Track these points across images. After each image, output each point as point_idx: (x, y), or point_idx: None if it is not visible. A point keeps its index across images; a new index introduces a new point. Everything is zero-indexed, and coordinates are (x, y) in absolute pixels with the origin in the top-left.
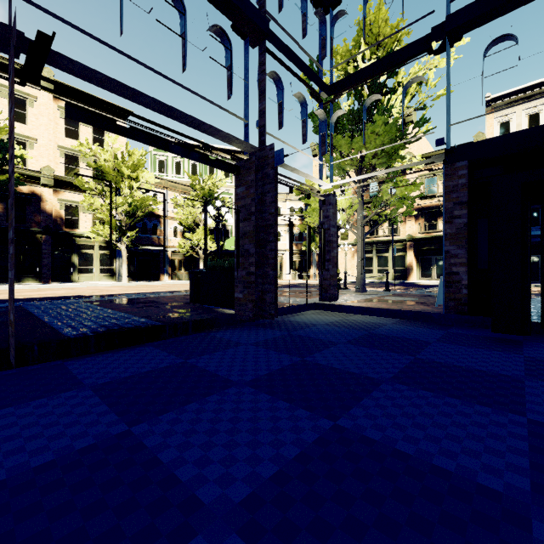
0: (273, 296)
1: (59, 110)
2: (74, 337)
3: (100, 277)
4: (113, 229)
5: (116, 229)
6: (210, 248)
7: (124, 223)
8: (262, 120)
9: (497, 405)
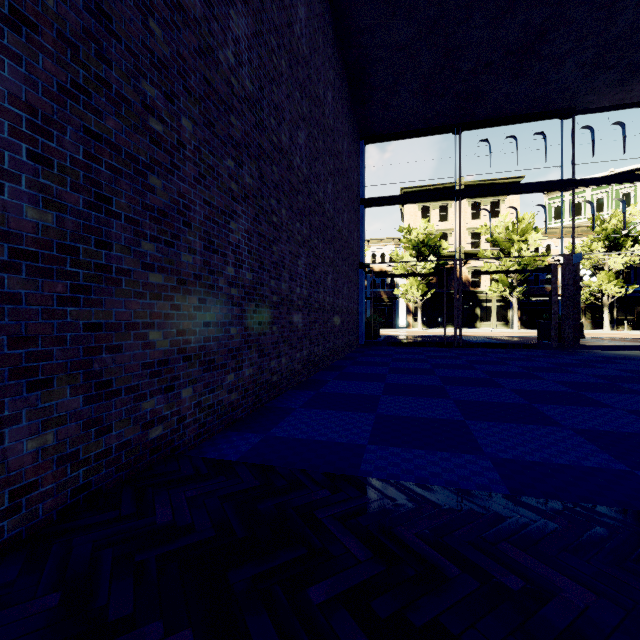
0: (572, 335)
1: (467, 202)
2: (475, 343)
3: (496, 325)
4: (505, 286)
5: (508, 286)
6: (616, 294)
7: (515, 280)
8: (573, 234)
9: (587, 362)
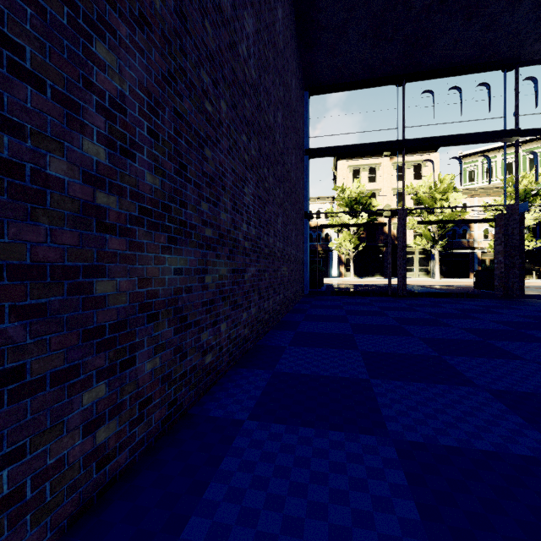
0: (517, 285)
1: (393, 165)
2: (418, 292)
3: (418, 275)
4: (428, 240)
5: (430, 240)
6: (526, 247)
7: (436, 234)
8: (516, 184)
9: None
